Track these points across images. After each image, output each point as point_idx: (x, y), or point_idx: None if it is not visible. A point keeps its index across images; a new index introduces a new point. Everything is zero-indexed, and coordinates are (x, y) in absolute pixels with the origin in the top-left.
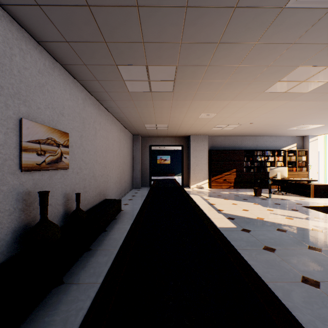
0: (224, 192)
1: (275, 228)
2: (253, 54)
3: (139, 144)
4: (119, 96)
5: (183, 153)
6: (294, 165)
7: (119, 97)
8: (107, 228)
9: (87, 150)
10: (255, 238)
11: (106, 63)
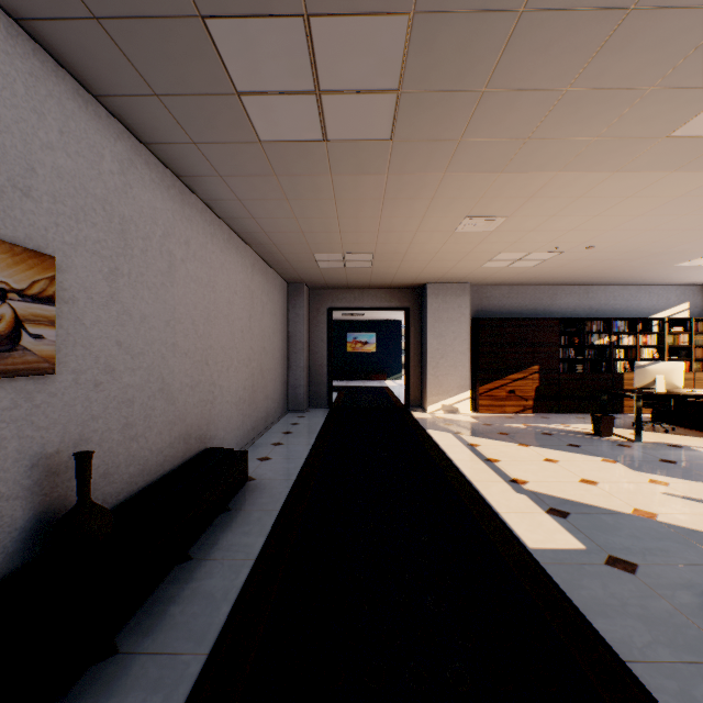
0: (512, 425)
1: None
2: None
3: (303, 306)
4: (235, 158)
5: (409, 327)
6: (685, 357)
7: (236, 162)
8: (194, 549)
9: (138, 316)
10: (668, 600)
11: (164, 6)
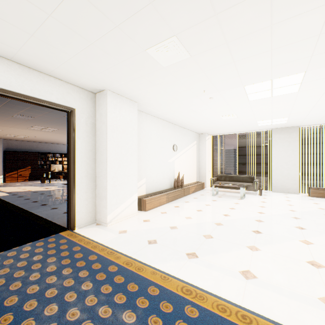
0: (17, 184)
1: (33, 192)
2: (10, 120)
3: None
4: None
5: None
6: None
7: None
8: None
9: None
10: (18, 195)
11: None
